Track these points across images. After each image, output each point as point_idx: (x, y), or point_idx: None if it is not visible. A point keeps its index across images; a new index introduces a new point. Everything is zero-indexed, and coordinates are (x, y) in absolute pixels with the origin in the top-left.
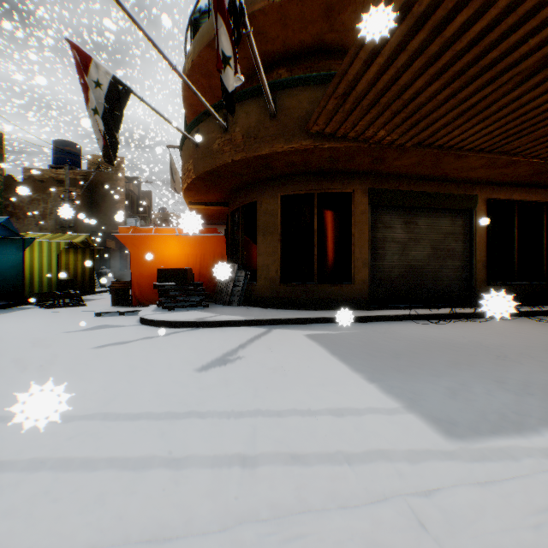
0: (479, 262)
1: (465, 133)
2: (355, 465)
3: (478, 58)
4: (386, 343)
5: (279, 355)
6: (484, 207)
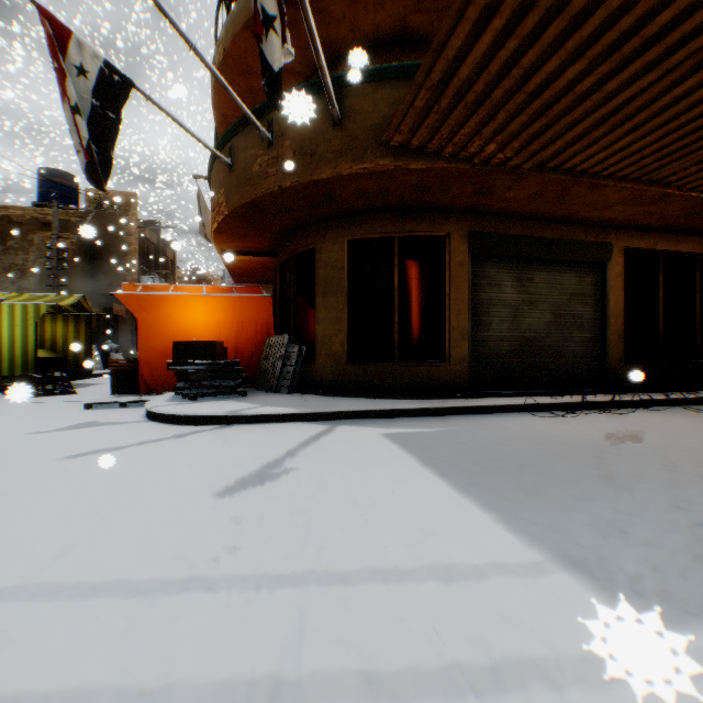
0: (614, 333)
1: (606, 150)
2: (490, 697)
3: (641, 24)
4: (500, 447)
5: (346, 468)
6: (620, 259)
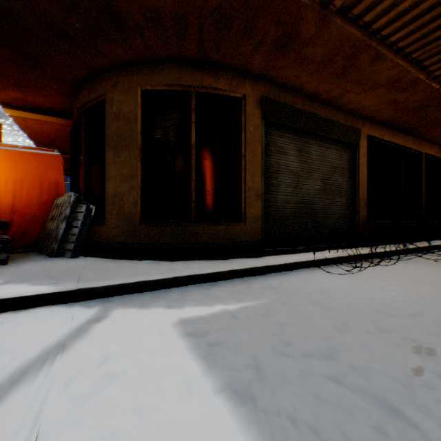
0: (361, 200)
1: None
2: None
3: None
4: (356, 341)
5: None
6: (365, 143)
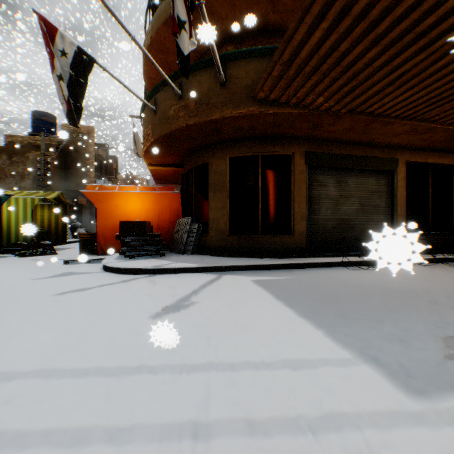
0: (399, 216)
1: (393, 100)
2: (320, 434)
3: (415, 24)
4: (326, 288)
5: (229, 301)
6: (404, 169)
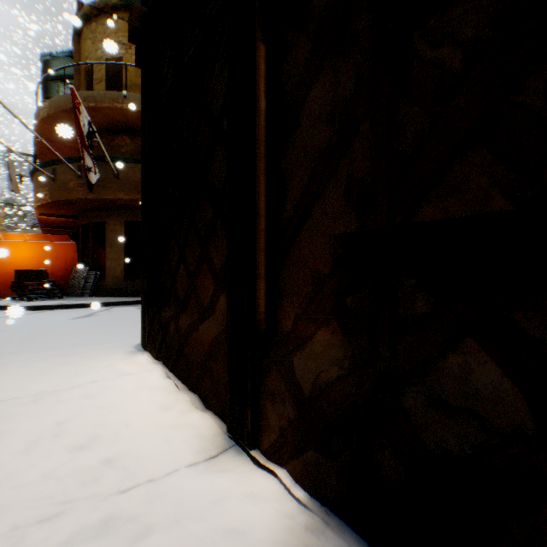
0: None
1: None
2: None
3: None
4: None
5: (117, 314)
6: None
